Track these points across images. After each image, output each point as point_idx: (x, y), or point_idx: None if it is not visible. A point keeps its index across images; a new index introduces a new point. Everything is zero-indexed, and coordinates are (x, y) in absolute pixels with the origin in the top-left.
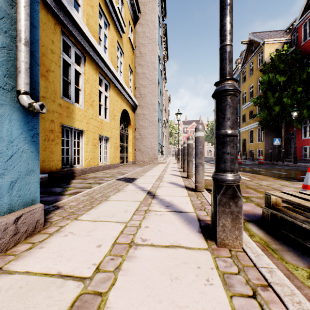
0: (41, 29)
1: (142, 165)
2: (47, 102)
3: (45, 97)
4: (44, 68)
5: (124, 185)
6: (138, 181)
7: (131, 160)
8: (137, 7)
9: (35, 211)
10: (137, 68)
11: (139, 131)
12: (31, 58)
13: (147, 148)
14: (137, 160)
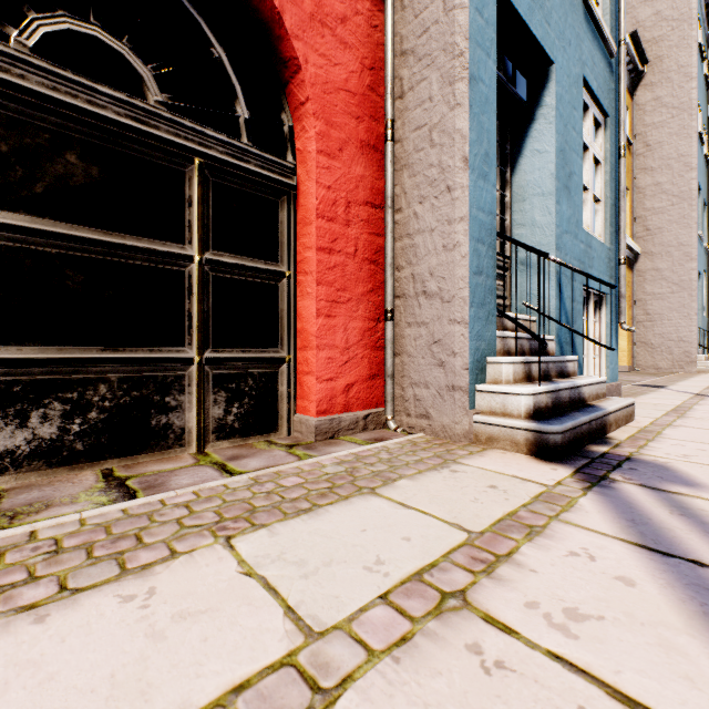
0: None
1: (657, 375)
2: None
3: None
4: None
5: (654, 389)
6: (671, 388)
7: (626, 364)
8: (640, 58)
9: (619, 384)
10: (639, 178)
11: (644, 307)
12: (616, 299)
13: (665, 341)
14: (639, 365)
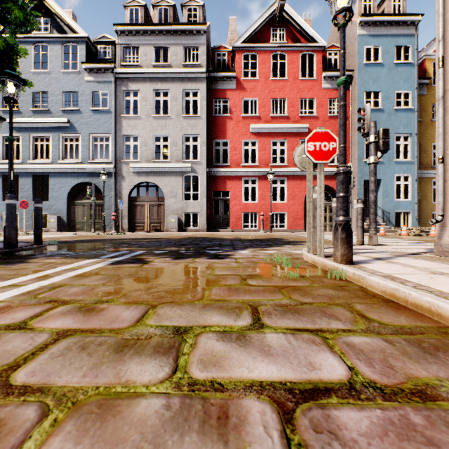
0: (423, 186)
1: None
2: (426, 206)
3: (425, 205)
4: (424, 197)
5: None
6: None
7: None
8: None
9: None
10: None
11: None
12: (417, 211)
13: None
14: None
